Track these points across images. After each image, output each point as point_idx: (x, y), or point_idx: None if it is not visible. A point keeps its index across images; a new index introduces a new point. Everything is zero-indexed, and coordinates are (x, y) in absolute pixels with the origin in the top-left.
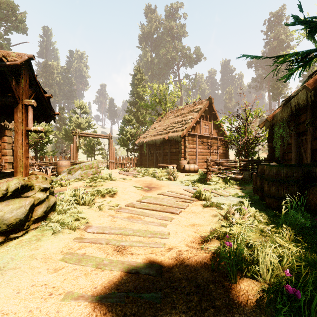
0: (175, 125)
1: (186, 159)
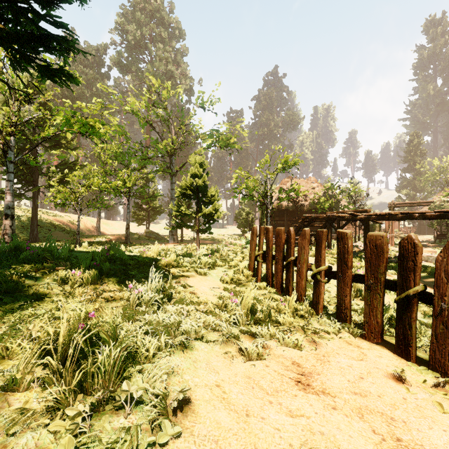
0: None
1: None
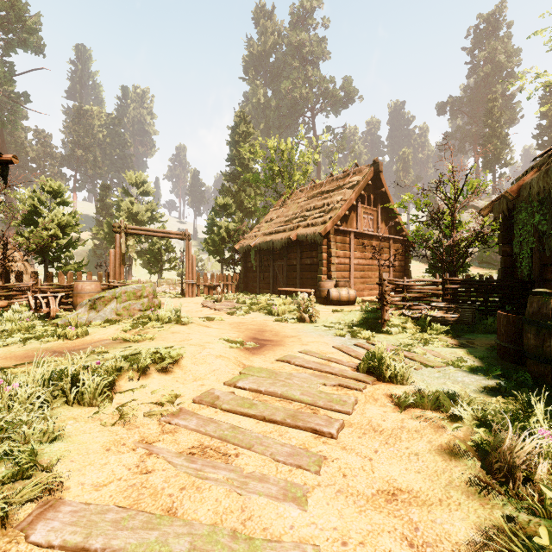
0: (310, 214)
1: (331, 277)
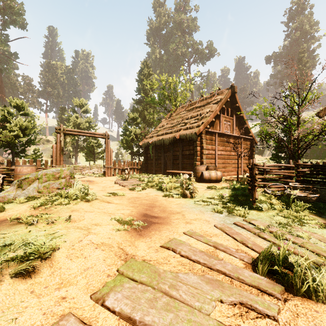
0: (188, 121)
1: (203, 163)
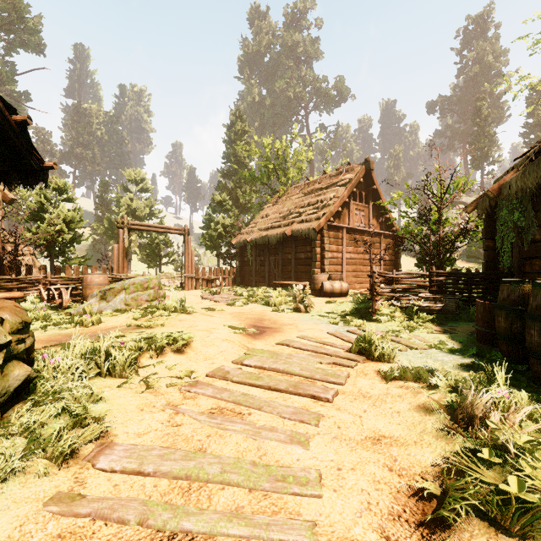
0: (304, 210)
1: (325, 271)
